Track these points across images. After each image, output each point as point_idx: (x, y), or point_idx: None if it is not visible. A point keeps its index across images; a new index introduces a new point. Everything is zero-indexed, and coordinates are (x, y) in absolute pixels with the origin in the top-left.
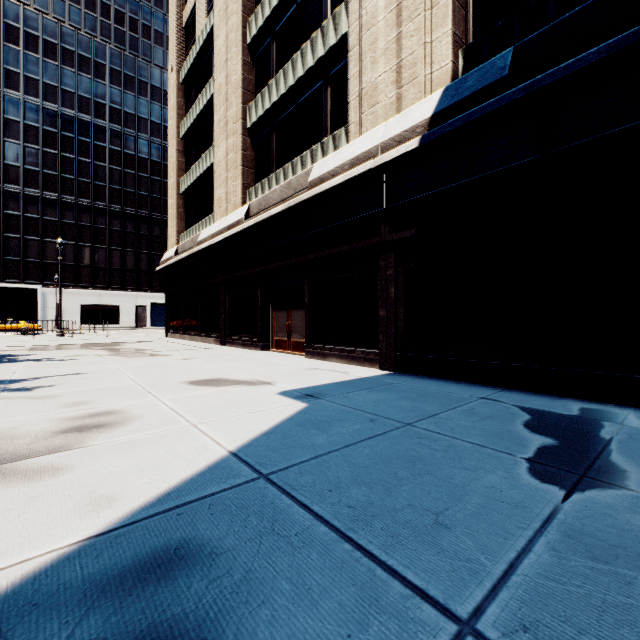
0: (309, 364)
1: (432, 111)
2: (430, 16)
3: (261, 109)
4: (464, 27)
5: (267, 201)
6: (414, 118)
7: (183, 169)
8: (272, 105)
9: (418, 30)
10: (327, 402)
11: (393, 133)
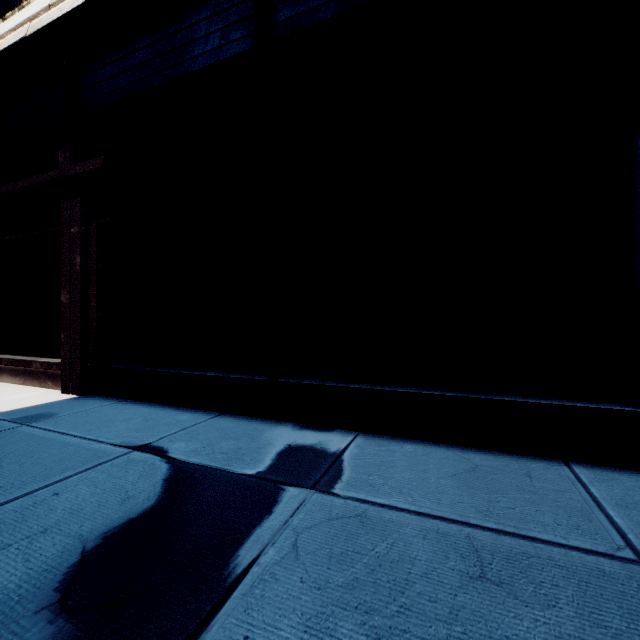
0: None
1: None
2: None
3: None
4: None
5: None
6: None
7: None
8: None
9: None
10: None
11: None
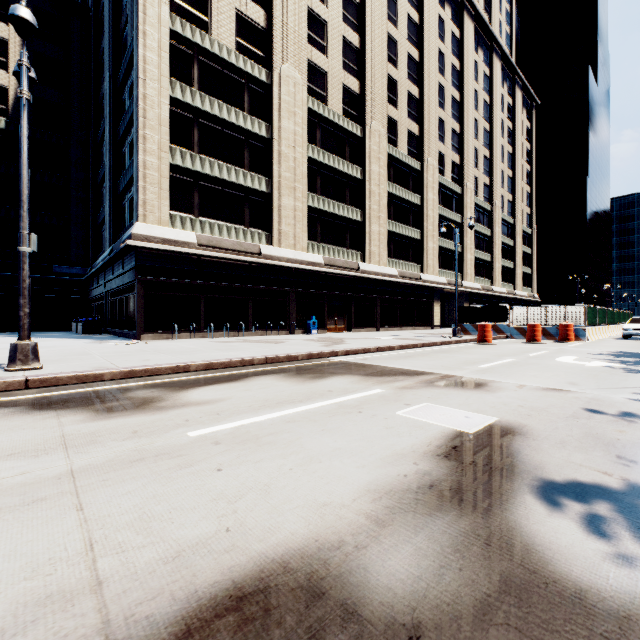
0: None
1: None
2: None
3: None
4: None
5: None
6: None
7: None
8: None
9: None
10: None
11: None
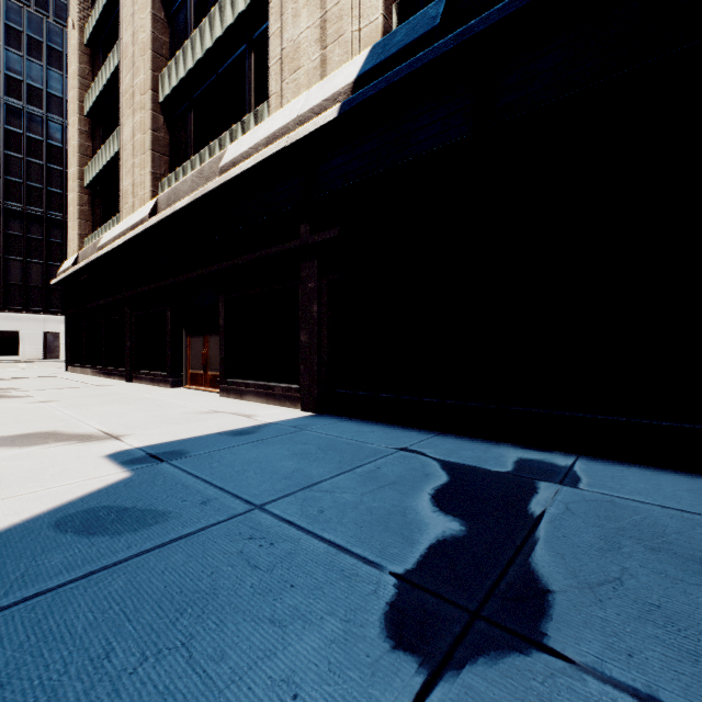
0: (215, 405)
1: (356, 74)
2: None
3: (175, 78)
4: None
5: (177, 194)
6: (337, 83)
7: (89, 156)
8: (187, 73)
9: None
10: (168, 468)
11: (313, 103)
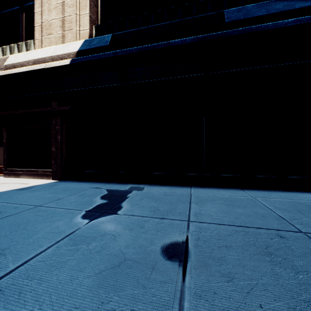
0: (2, 181)
1: (78, 49)
2: (79, 2)
3: None
4: (97, 16)
5: None
6: (69, 49)
7: None
8: None
9: (73, 5)
10: None
11: (58, 53)
